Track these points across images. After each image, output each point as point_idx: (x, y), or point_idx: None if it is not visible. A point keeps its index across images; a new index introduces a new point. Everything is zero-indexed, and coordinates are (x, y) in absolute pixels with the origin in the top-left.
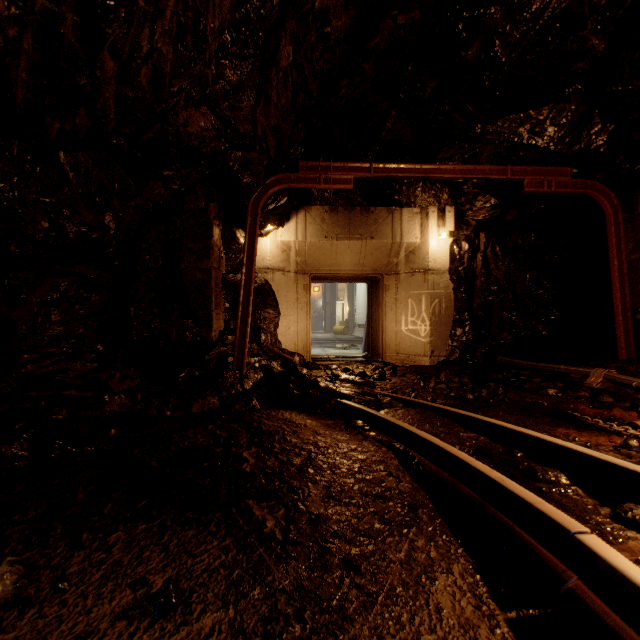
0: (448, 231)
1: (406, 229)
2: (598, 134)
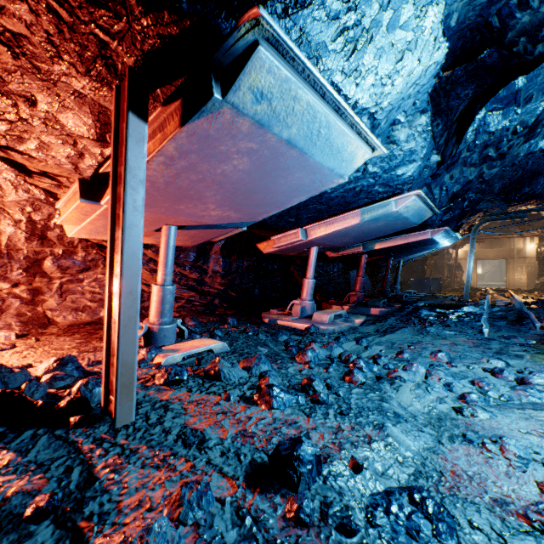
0: (535, 243)
1: (515, 243)
2: None
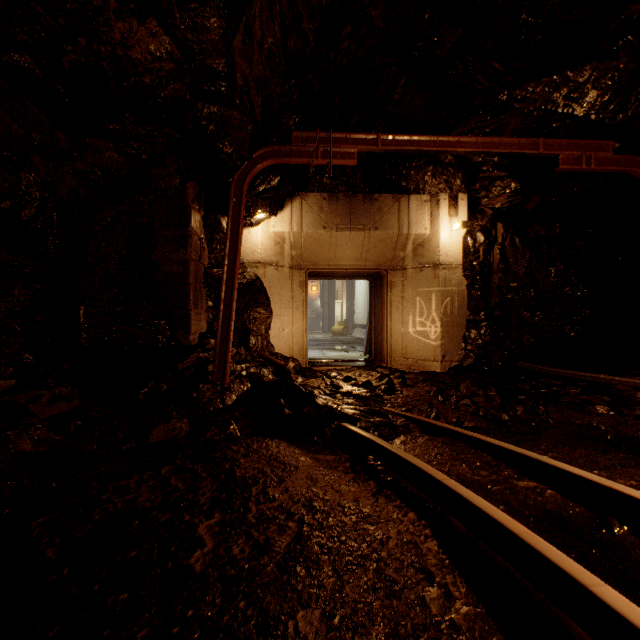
0: (461, 221)
1: (414, 219)
2: None
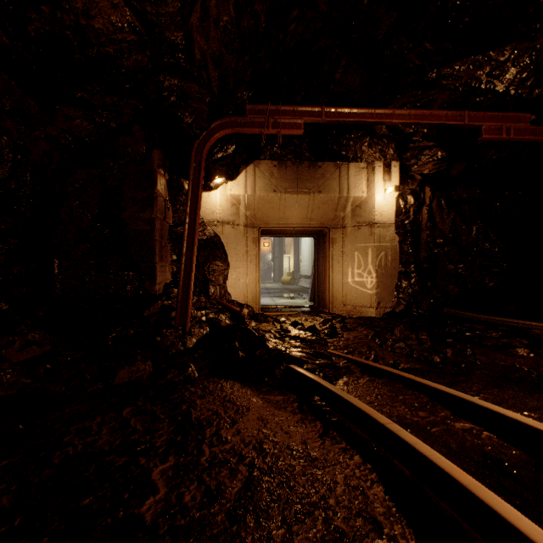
0: (394, 185)
1: (353, 183)
2: None
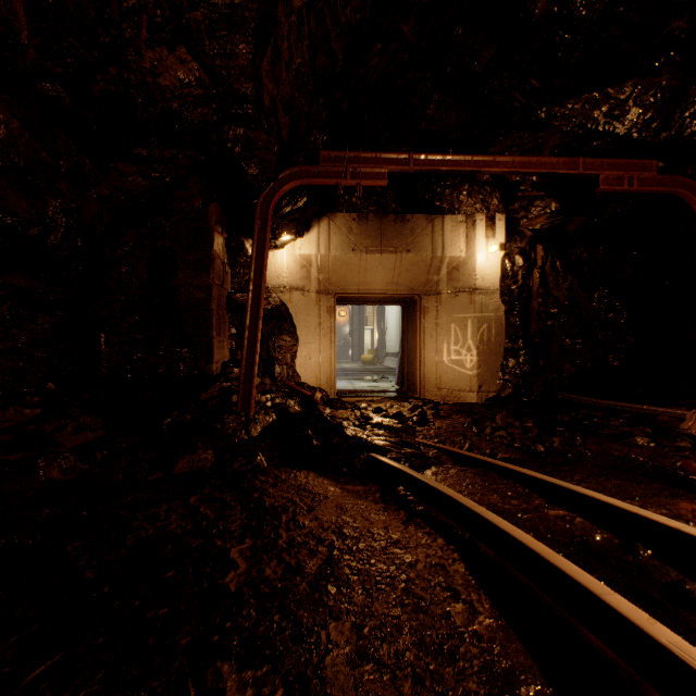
0: (499, 243)
1: (449, 241)
2: (694, 117)
